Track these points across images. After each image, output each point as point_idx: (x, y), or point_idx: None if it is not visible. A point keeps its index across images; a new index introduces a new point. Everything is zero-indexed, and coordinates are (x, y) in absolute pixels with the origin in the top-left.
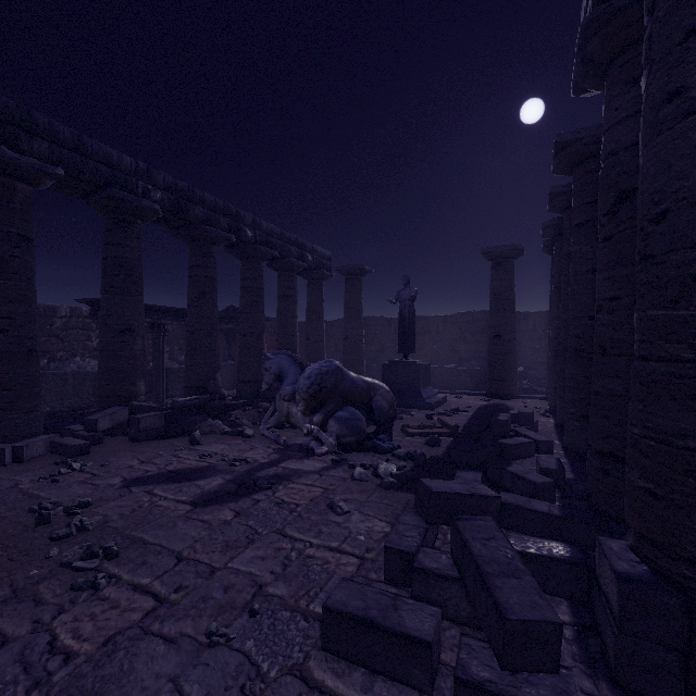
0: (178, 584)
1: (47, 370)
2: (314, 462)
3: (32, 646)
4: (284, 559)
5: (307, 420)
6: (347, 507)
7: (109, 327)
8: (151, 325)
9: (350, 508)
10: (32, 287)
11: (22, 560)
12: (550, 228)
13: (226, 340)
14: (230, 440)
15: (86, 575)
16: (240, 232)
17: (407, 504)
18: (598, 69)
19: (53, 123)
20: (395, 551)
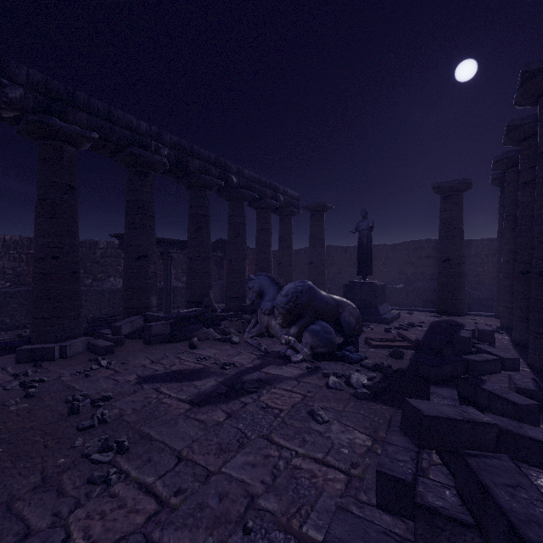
0: (178, 486)
1: (91, 287)
2: (291, 369)
3: (48, 542)
4: (273, 468)
5: (284, 331)
6: (326, 416)
7: (130, 255)
8: (162, 253)
9: (329, 417)
10: (75, 224)
11: (53, 448)
12: (502, 161)
13: (216, 265)
14: (220, 346)
15: (101, 468)
16: (228, 178)
17: (390, 421)
18: None
19: (90, 99)
20: (388, 477)
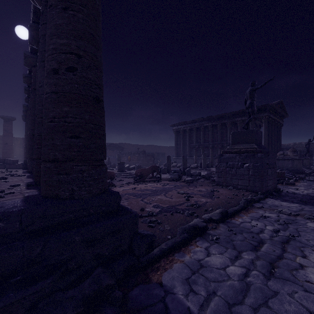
0: None
1: None
2: None
3: None
4: None
5: None
6: None
7: None
8: None
9: None
10: None
11: None
12: (24, 116)
13: None
14: None
15: None
16: None
17: None
18: (28, 103)
19: None
20: None
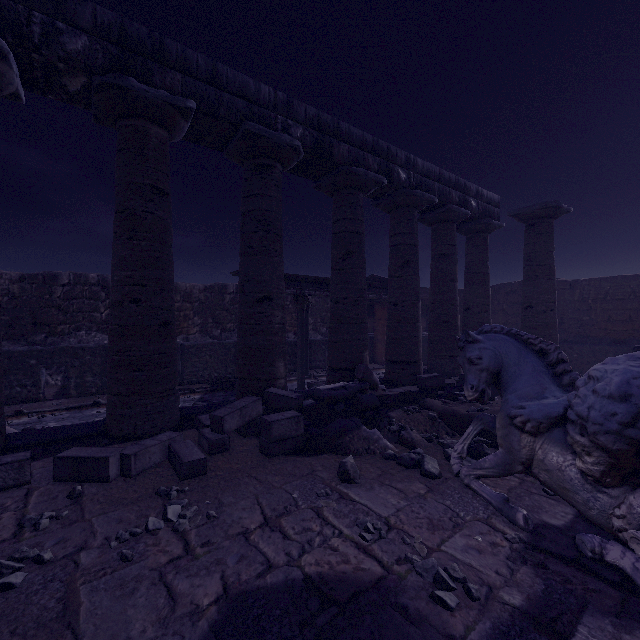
0: None
1: (219, 339)
2: None
3: None
4: None
5: (602, 495)
6: None
7: (246, 296)
8: (295, 296)
9: None
10: (166, 249)
11: None
12: None
13: None
14: (401, 481)
15: None
16: (391, 173)
17: None
18: None
19: (186, 50)
20: None
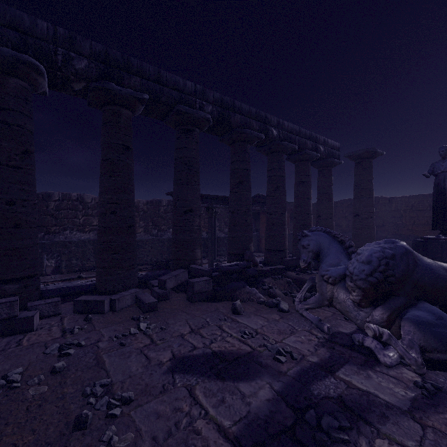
0: None
1: (157, 236)
2: (388, 381)
3: None
4: None
5: (361, 312)
6: None
7: (177, 209)
8: (207, 208)
9: None
10: (130, 182)
11: None
12: None
13: (253, 218)
14: (266, 314)
15: None
16: (268, 131)
17: None
18: None
19: (143, 64)
20: None
